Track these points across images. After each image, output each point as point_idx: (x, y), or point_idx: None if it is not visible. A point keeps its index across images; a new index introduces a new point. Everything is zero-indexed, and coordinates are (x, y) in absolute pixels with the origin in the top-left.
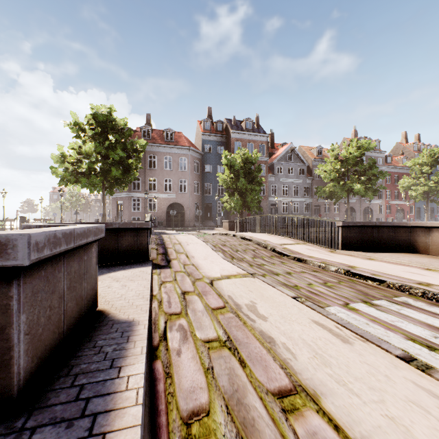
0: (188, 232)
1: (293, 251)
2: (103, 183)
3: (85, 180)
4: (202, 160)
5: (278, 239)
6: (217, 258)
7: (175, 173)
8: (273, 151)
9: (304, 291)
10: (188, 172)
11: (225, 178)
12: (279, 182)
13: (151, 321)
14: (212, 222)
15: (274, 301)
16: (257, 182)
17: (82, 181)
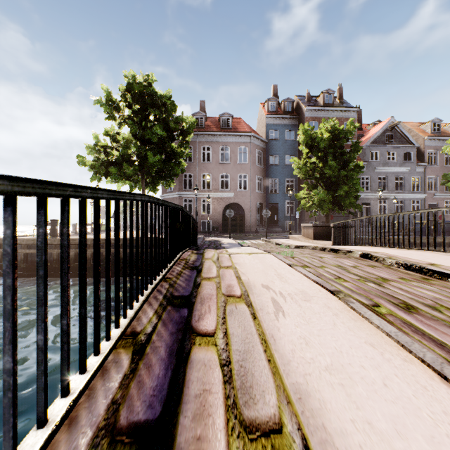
0: (251, 240)
1: None
2: (143, 177)
3: (116, 171)
4: (266, 149)
5: None
6: None
7: (233, 166)
8: (360, 134)
9: None
10: (248, 165)
11: (303, 164)
12: (373, 172)
13: None
14: (279, 227)
15: None
16: (356, 166)
17: (112, 172)
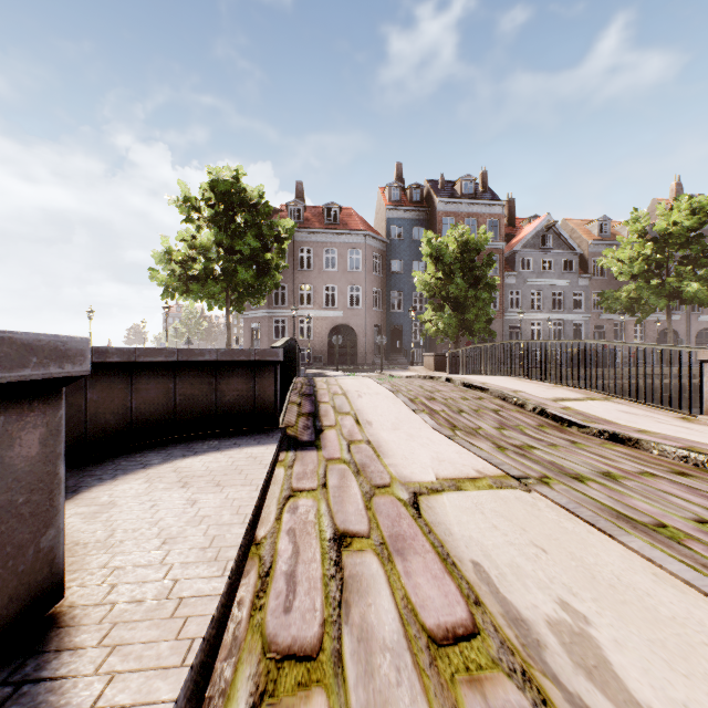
0: (363, 373)
1: (589, 415)
2: (228, 293)
3: (198, 289)
4: (387, 252)
5: (544, 389)
6: (419, 427)
7: (342, 275)
8: (512, 232)
9: (704, 550)
10: (363, 273)
11: (427, 280)
12: (525, 285)
13: (195, 705)
14: (404, 357)
15: (653, 614)
16: (486, 285)
17: (194, 290)
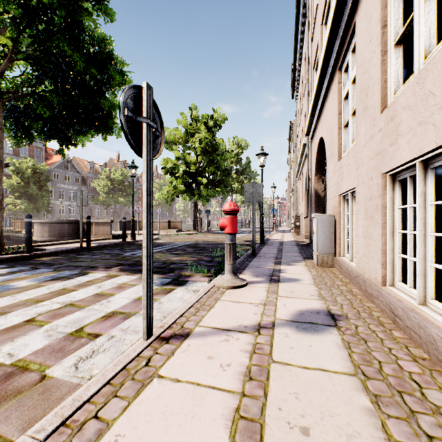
0: None
1: None
2: None
3: None
4: None
5: None
6: None
7: None
8: (46, 156)
9: None
10: None
11: (13, 183)
12: (56, 187)
13: None
14: None
15: None
16: (48, 190)
17: None
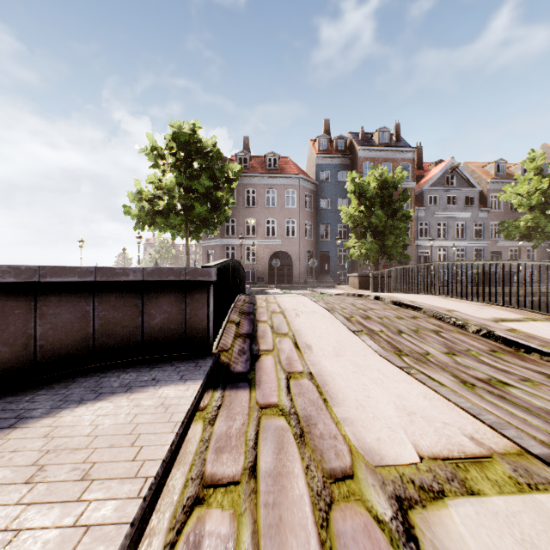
0: (298, 290)
1: (545, 340)
2: (187, 225)
3: (162, 221)
4: (316, 192)
5: (476, 308)
6: (364, 353)
7: (280, 211)
8: (421, 174)
9: None
10: (297, 209)
11: (351, 212)
12: (432, 217)
13: None
14: (331, 277)
15: None
16: (403, 216)
17: (159, 222)
